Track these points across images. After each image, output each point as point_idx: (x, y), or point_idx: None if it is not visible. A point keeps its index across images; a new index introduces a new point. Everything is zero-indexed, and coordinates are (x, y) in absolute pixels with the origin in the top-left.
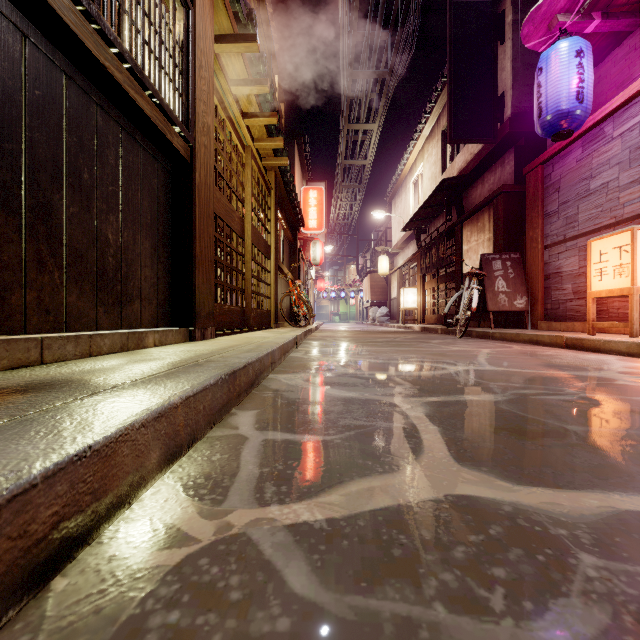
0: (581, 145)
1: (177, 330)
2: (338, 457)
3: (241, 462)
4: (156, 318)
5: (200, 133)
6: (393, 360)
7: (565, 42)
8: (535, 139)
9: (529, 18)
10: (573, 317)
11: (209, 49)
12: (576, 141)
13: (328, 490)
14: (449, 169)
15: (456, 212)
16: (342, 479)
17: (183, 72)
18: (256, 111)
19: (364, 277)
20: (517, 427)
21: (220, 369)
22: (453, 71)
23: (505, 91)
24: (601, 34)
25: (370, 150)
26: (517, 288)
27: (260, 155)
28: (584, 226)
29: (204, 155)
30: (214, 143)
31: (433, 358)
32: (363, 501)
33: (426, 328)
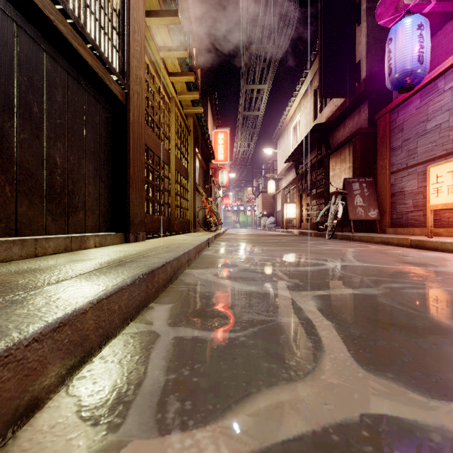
0: (419, 97)
1: (114, 234)
2: (243, 359)
3: (148, 366)
4: (98, 225)
5: (134, 82)
6: (282, 257)
7: (409, 18)
8: (383, 94)
9: (382, 1)
10: (413, 224)
11: (141, 19)
12: (416, 94)
13: (235, 407)
14: (319, 117)
15: (324, 148)
16: (249, 390)
17: (120, 34)
18: (178, 71)
19: (257, 196)
20: (402, 322)
21: (139, 269)
22: (323, 45)
23: (361, 59)
24: (435, 14)
25: (262, 104)
26: (371, 203)
27: (182, 105)
28: (422, 157)
29: (137, 100)
30: (146, 93)
31: (312, 255)
32: (273, 425)
33: (303, 232)
